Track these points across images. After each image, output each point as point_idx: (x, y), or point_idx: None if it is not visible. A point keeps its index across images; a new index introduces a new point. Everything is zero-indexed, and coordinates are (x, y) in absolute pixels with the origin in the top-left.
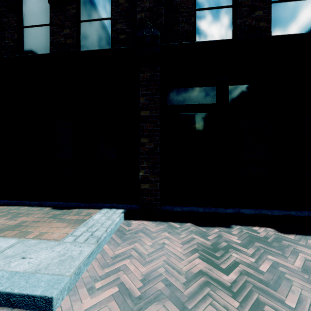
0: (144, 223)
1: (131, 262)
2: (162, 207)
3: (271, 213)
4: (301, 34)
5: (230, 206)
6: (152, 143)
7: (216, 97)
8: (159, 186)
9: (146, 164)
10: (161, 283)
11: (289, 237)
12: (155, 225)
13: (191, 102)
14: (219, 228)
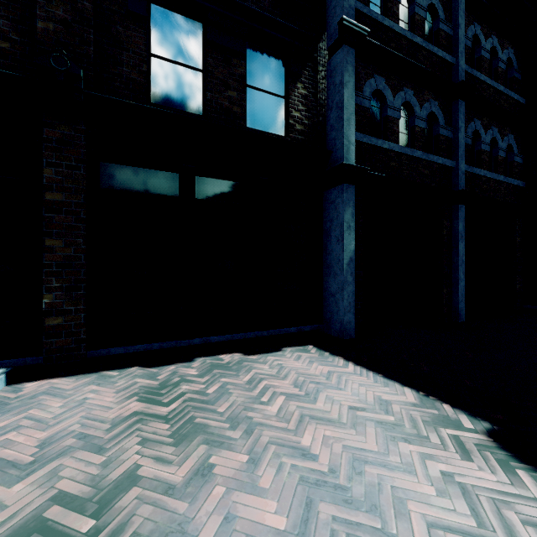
0: (52, 382)
1: (20, 433)
2: (89, 352)
3: (244, 337)
4: (270, 137)
5: (197, 336)
6: (71, 248)
7: (180, 189)
8: (84, 318)
9: (56, 284)
10: (72, 439)
11: (252, 358)
12: (75, 380)
13: (142, 189)
14: (177, 365)
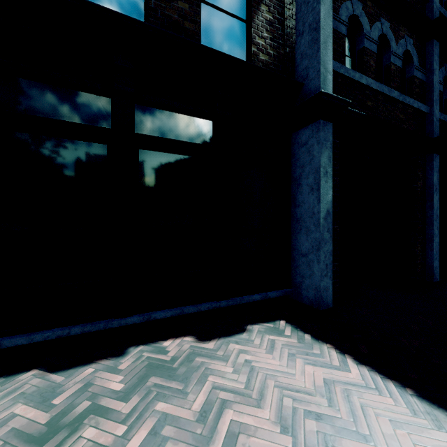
0: None
1: None
2: None
3: (198, 310)
4: (230, 57)
5: (136, 311)
6: None
7: (113, 119)
8: None
9: None
10: None
11: (208, 347)
12: None
13: (58, 115)
14: (98, 364)
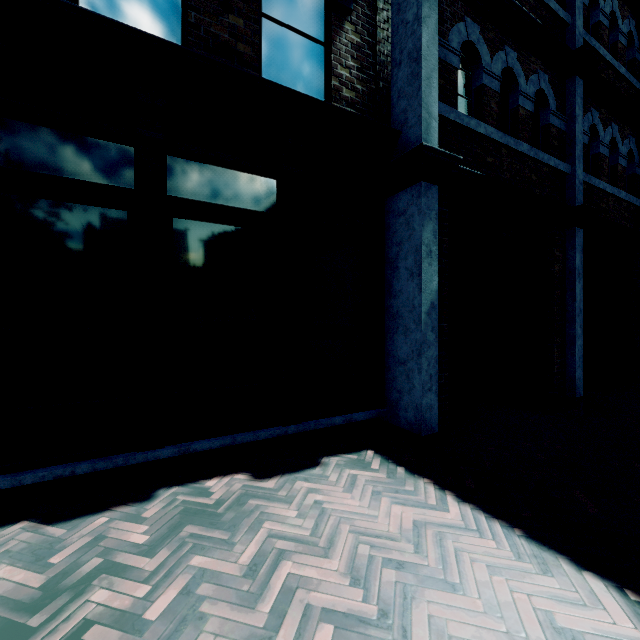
0: None
1: None
2: None
3: (256, 438)
4: (300, 94)
5: (169, 441)
6: None
7: (136, 176)
8: None
9: None
10: None
11: (267, 487)
12: None
13: (57, 170)
14: (115, 512)
